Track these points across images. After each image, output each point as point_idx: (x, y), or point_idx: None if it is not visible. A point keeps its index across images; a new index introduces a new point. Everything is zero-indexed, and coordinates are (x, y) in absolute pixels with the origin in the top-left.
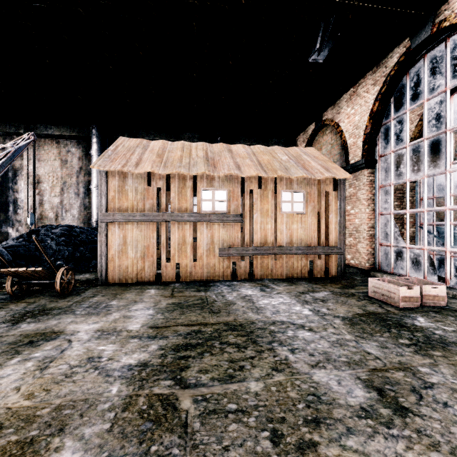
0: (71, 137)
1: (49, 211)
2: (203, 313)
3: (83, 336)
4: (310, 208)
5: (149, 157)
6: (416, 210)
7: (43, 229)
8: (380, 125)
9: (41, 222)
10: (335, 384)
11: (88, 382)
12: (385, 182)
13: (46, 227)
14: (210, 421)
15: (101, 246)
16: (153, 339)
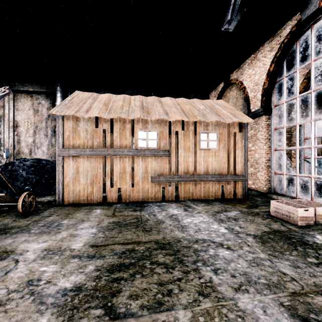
0: (41, 92)
1: (25, 148)
2: (137, 232)
3: (30, 256)
4: (222, 145)
5: (97, 105)
6: (305, 146)
7: (17, 161)
8: (275, 82)
9: (19, 156)
10: (261, 313)
11: (20, 312)
12: (279, 125)
13: (20, 160)
14: None
15: (58, 175)
16: (91, 259)
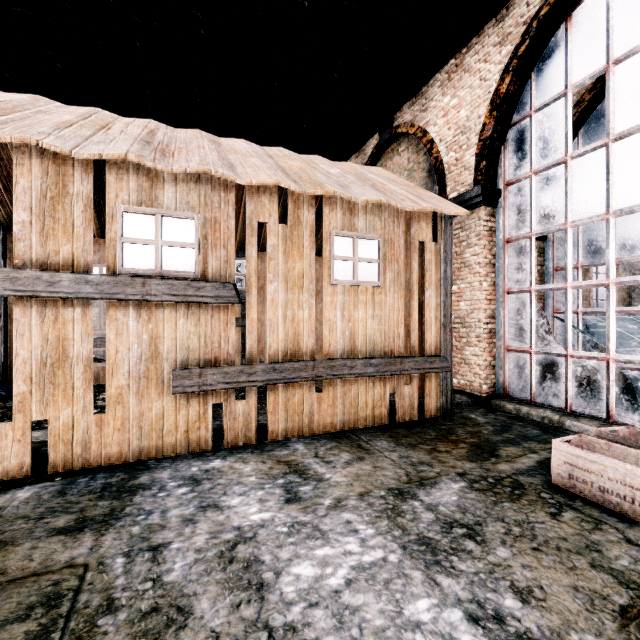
0: None
1: None
2: None
3: None
4: (390, 276)
5: None
6: (589, 282)
7: None
8: (509, 125)
9: None
10: None
11: None
12: (517, 232)
13: None
14: None
15: None
16: None
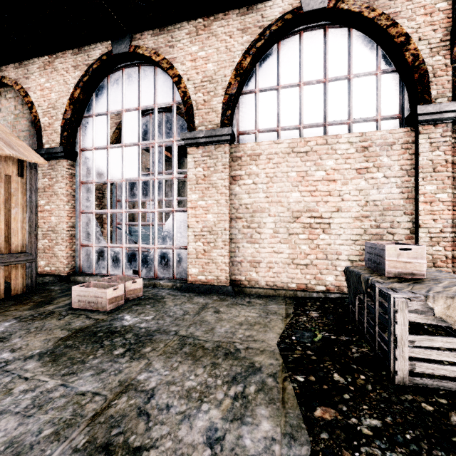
0: None
1: None
2: None
3: None
4: None
5: None
6: (116, 210)
7: None
8: (82, 116)
9: None
10: None
11: None
12: (87, 179)
13: None
14: None
15: None
16: None
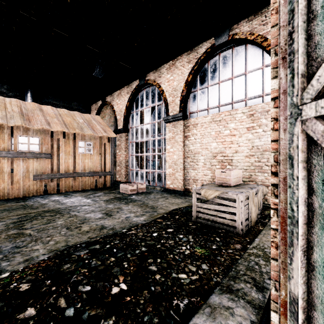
0: None
1: None
2: (26, 210)
3: None
4: (95, 151)
5: None
6: (142, 154)
7: None
8: (130, 113)
9: None
10: (92, 215)
11: None
12: (132, 140)
13: None
14: (41, 232)
15: None
16: None
